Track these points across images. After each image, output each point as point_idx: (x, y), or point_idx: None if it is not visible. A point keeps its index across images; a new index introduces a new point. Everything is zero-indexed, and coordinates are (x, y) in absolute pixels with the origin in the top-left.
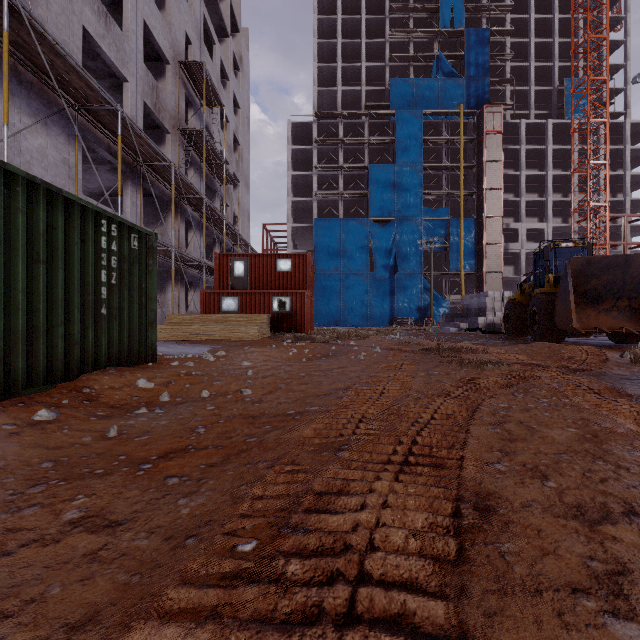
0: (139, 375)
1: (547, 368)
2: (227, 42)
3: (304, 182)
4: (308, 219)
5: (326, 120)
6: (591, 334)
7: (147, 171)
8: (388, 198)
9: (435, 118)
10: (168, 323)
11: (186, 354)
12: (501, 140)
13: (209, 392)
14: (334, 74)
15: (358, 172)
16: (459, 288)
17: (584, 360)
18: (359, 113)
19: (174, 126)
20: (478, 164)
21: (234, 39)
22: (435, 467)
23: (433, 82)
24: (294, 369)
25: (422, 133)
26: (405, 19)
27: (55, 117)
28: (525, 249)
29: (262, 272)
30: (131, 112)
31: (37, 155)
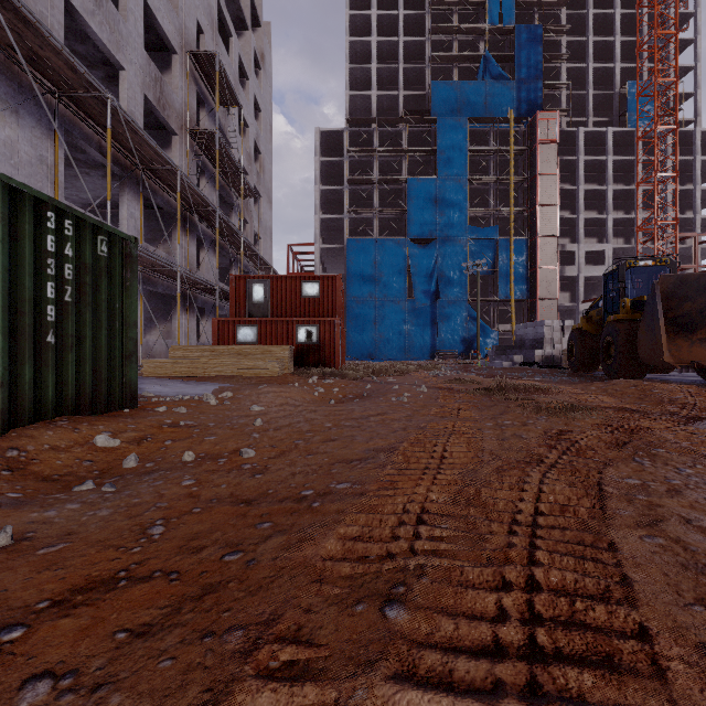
0: (101, 428)
1: (652, 415)
2: (246, 36)
3: (334, 198)
4: (339, 240)
5: (359, 128)
6: (672, 369)
7: (148, 177)
8: (429, 216)
9: (482, 126)
10: (171, 356)
11: (184, 395)
12: (556, 150)
13: (196, 453)
14: (368, 77)
15: (395, 186)
16: (508, 317)
17: (694, 404)
18: (396, 120)
19: (182, 127)
20: (530, 177)
21: (255, 34)
22: (604, 669)
23: (479, 85)
24: (318, 416)
25: (467, 142)
26: (448, 15)
27: (29, 105)
28: (583, 273)
29: (285, 297)
30: (128, 106)
31: (4, 149)
